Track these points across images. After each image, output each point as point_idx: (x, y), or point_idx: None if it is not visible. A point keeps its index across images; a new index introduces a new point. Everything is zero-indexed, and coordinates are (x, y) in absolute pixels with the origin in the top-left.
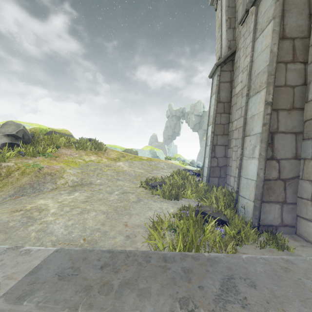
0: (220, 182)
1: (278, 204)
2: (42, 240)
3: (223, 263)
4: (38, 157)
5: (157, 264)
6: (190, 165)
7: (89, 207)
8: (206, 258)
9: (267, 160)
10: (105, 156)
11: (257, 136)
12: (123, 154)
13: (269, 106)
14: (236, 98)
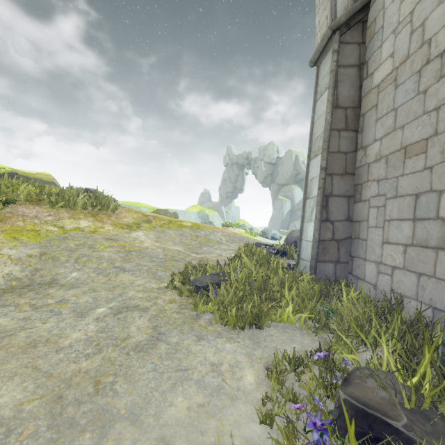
0: (338, 271)
1: None
2: None
3: None
4: None
5: None
6: (261, 236)
7: None
8: None
9: None
10: (111, 220)
11: None
12: (148, 217)
13: None
14: (375, 95)
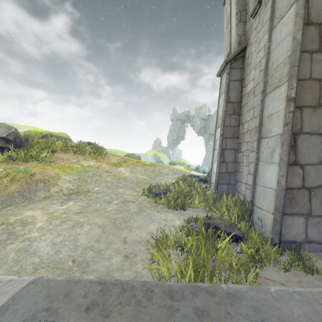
0: (230, 189)
1: (302, 217)
2: (21, 263)
3: (247, 300)
4: (31, 162)
5: (161, 303)
6: (195, 170)
7: (83, 220)
8: (225, 293)
9: (289, 165)
10: (105, 161)
11: (277, 137)
12: (124, 159)
13: (292, 102)
14: (247, 97)
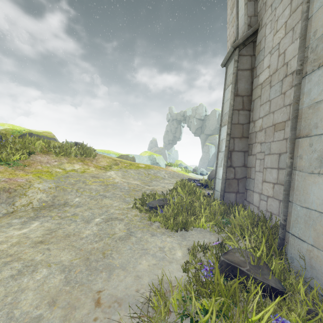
0: (238, 198)
1: None
2: None
3: None
4: None
5: None
6: (193, 172)
7: (40, 258)
8: None
9: None
10: (93, 163)
11: None
12: (116, 161)
13: None
14: (260, 89)
